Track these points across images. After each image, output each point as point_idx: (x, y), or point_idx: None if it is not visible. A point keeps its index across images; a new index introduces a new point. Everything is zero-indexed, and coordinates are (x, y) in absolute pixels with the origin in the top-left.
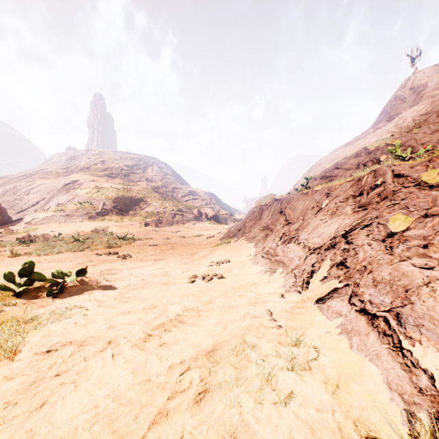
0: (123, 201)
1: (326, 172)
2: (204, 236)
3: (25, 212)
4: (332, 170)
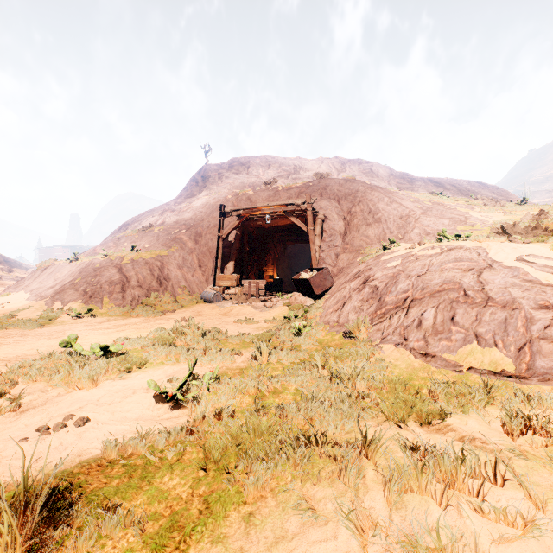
0: None
1: (101, 246)
2: None
3: None
4: (104, 245)
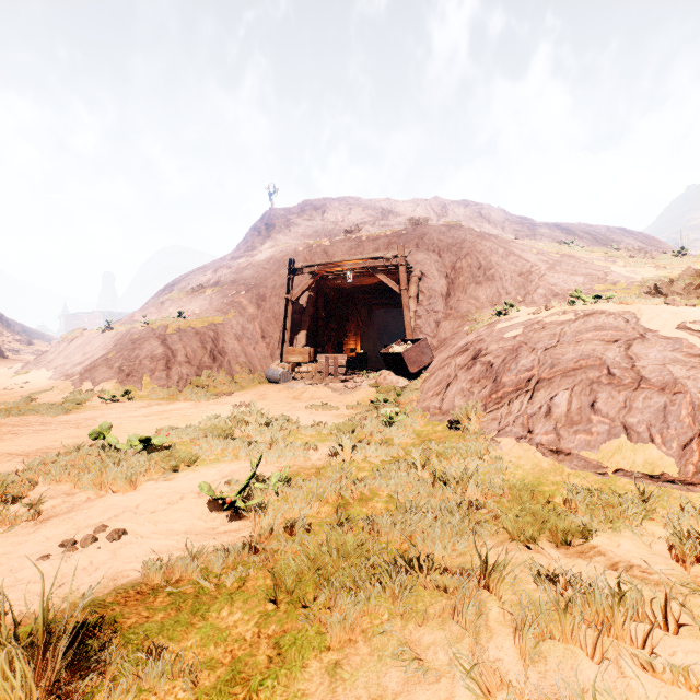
0: None
1: (140, 312)
2: None
3: None
4: (144, 311)
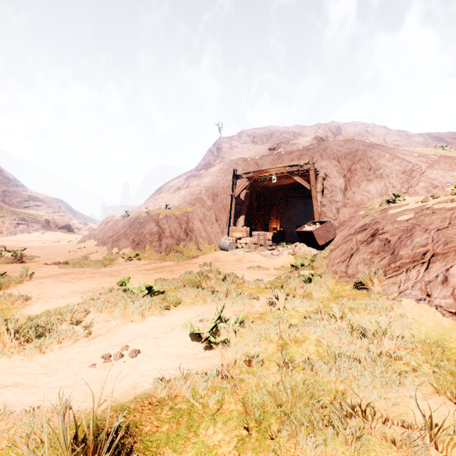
0: None
1: (143, 205)
2: (64, 241)
3: None
4: (146, 205)
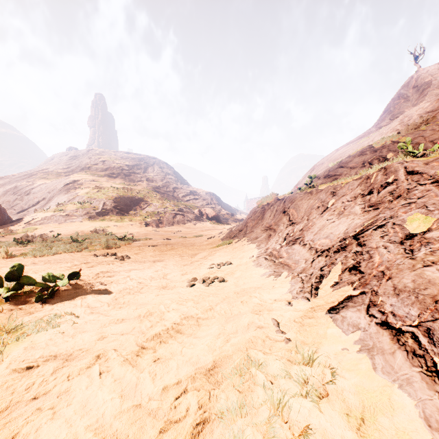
0: (124, 201)
1: (329, 171)
2: (205, 237)
3: (26, 212)
4: (336, 169)
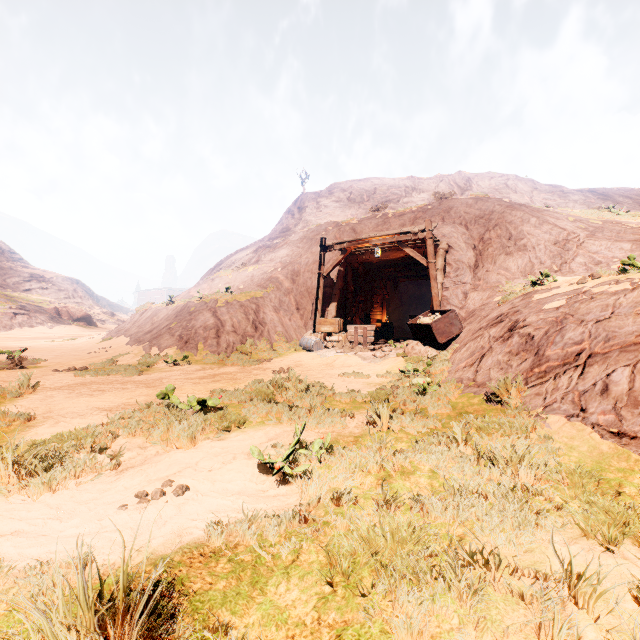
0: None
1: (195, 288)
2: (82, 339)
3: None
4: (198, 287)
